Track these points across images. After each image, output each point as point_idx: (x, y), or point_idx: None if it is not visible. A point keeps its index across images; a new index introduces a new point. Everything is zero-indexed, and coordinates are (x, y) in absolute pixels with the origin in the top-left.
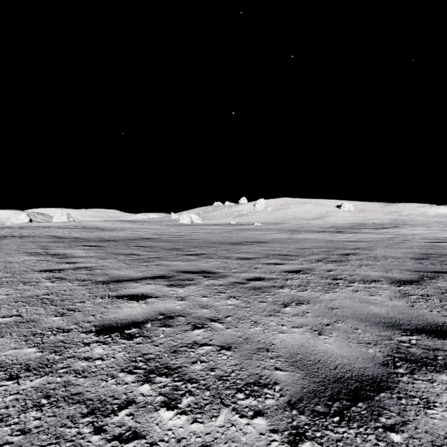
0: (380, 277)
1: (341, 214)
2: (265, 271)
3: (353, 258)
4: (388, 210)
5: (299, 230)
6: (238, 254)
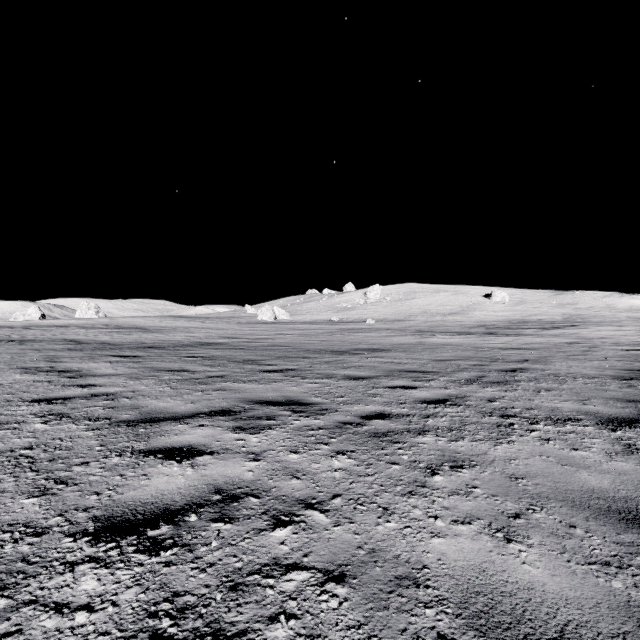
0: (576, 413)
1: (491, 306)
2: (390, 401)
3: (522, 378)
4: (559, 301)
5: (433, 331)
6: (345, 370)
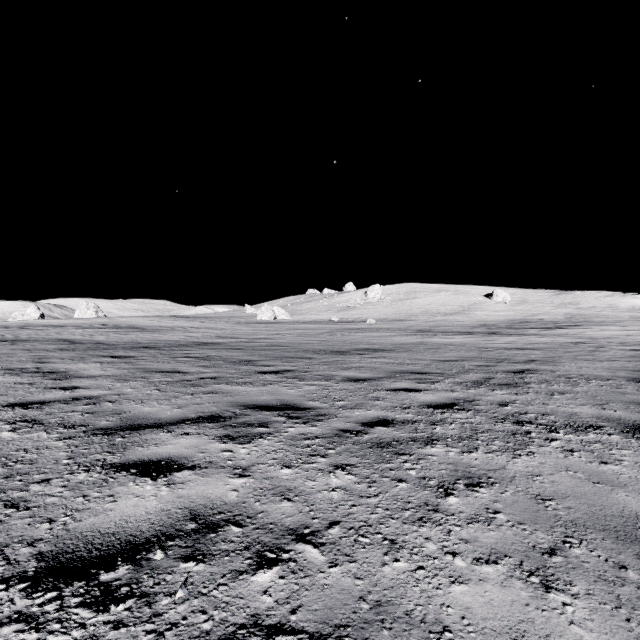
0: (597, 419)
1: (492, 306)
2: (394, 405)
3: (532, 379)
4: (561, 301)
5: (434, 331)
6: (345, 371)
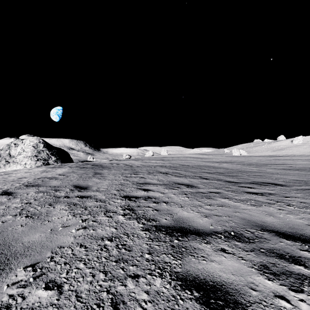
0: None
1: None
2: (282, 168)
3: None
4: None
5: None
6: (274, 166)
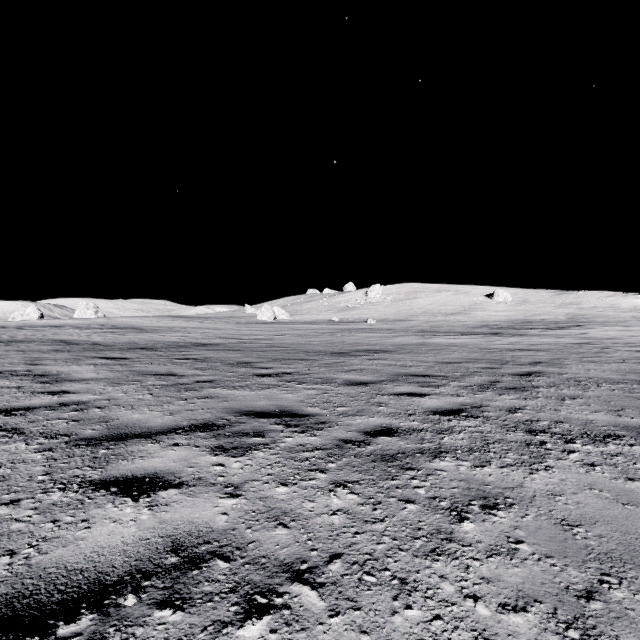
0: (614, 427)
1: (493, 306)
2: (397, 411)
3: (540, 383)
4: (562, 301)
5: (435, 331)
6: (346, 374)
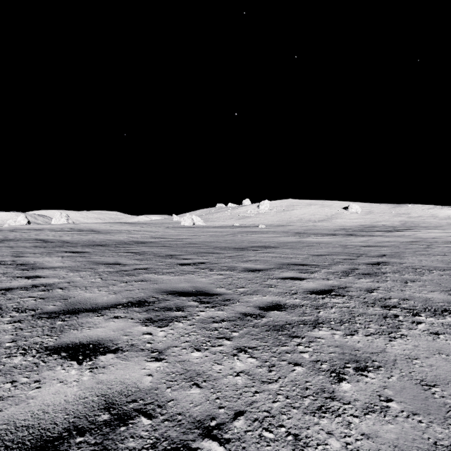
0: (448, 303)
1: (348, 215)
2: (284, 291)
3: (387, 270)
4: (397, 212)
5: (308, 233)
6: (244, 263)
